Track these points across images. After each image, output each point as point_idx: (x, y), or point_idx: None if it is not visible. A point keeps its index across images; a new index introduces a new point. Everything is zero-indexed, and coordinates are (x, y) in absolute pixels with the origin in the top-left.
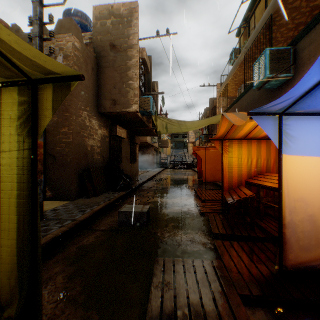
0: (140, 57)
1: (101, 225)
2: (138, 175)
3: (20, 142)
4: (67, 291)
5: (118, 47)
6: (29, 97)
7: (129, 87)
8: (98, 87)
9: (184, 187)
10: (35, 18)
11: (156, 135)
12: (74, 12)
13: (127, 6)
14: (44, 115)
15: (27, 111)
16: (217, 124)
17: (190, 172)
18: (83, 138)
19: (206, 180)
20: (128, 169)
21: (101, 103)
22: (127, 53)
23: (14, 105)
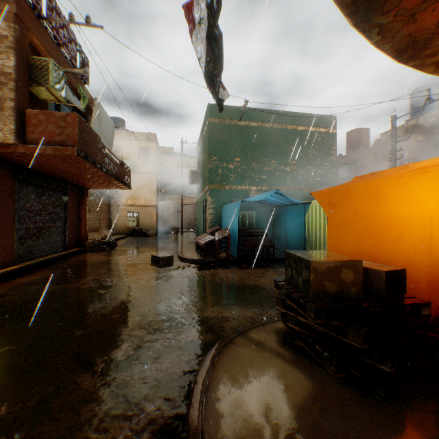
0: None
1: None
2: None
3: None
4: None
5: None
6: None
7: None
8: None
9: None
10: (391, 151)
11: None
12: (420, 90)
13: None
14: None
15: None
16: None
17: None
18: None
19: None
20: None
21: None
22: None
23: None
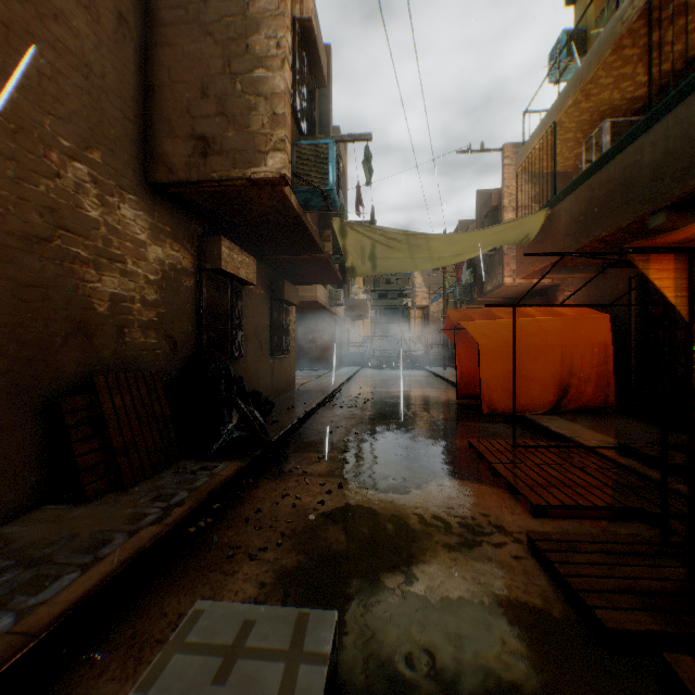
0: (295, 17)
1: None
2: (295, 388)
3: None
4: None
5: None
6: None
7: (256, 93)
8: (147, 94)
9: (432, 432)
10: None
11: (343, 281)
12: None
13: None
14: None
15: None
16: (504, 254)
17: (426, 379)
18: (71, 265)
19: (493, 407)
20: (264, 375)
21: (159, 152)
22: None
23: None
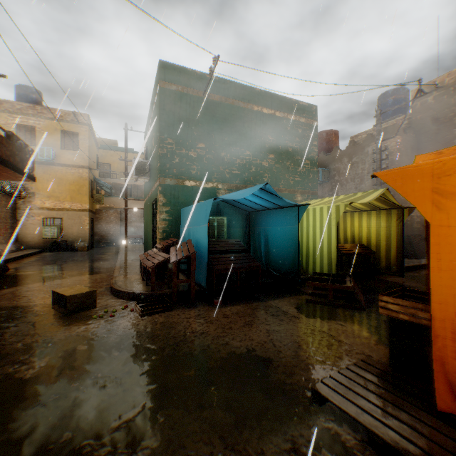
0: None
1: (421, 272)
2: None
3: (396, 224)
4: (406, 280)
5: (441, 119)
6: (399, 212)
7: None
8: None
9: None
10: (377, 151)
11: None
12: (389, 93)
13: (452, 74)
14: (404, 216)
15: (398, 215)
16: None
17: None
18: None
19: None
20: None
21: None
22: (452, 121)
23: (394, 214)
